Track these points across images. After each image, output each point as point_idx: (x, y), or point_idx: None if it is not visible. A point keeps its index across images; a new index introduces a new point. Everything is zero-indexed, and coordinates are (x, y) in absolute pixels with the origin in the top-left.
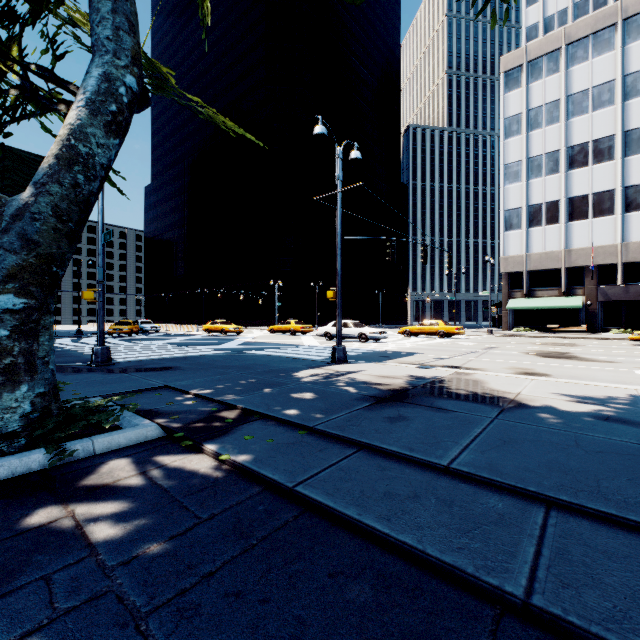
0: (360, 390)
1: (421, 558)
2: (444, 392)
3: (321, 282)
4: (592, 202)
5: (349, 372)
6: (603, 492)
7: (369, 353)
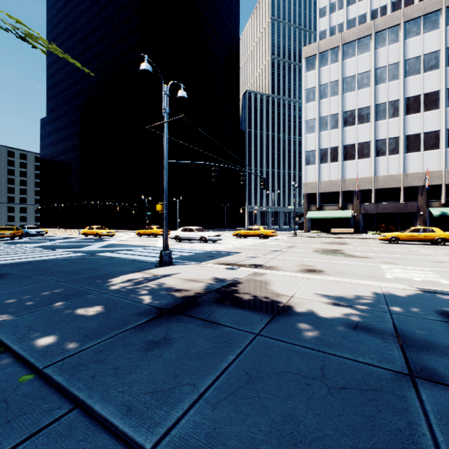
0: (154, 299)
1: None
2: (230, 298)
3: (181, 197)
4: (357, 149)
5: (164, 276)
6: None
7: (201, 253)
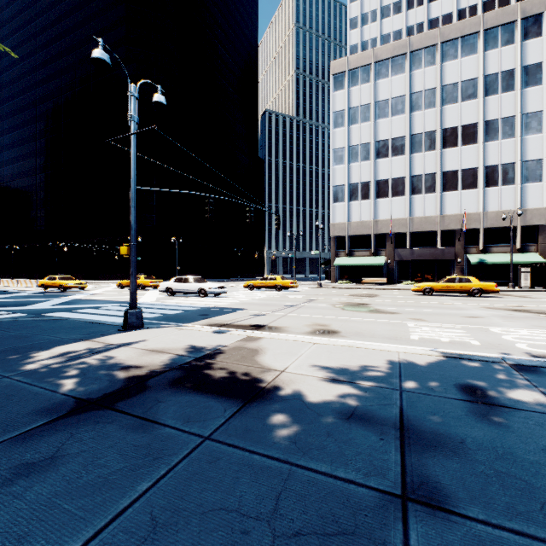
0: (81, 384)
1: None
2: (196, 377)
3: (181, 239)
4: (391, 185)
5: (119, 345)
6: None
7: (193, 311)
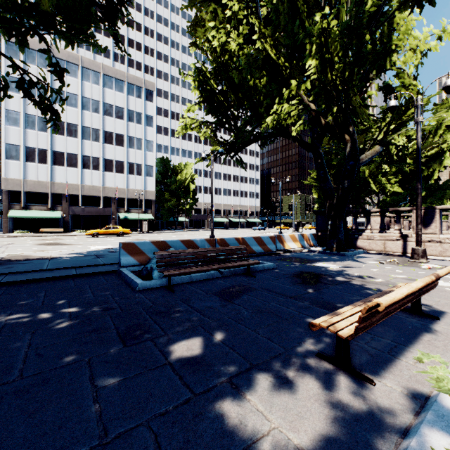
0: None
1: (54, 278)
2: (17, 260)
3: None
4: (67, 158)
5: None
6: (85, 264)
7: None
